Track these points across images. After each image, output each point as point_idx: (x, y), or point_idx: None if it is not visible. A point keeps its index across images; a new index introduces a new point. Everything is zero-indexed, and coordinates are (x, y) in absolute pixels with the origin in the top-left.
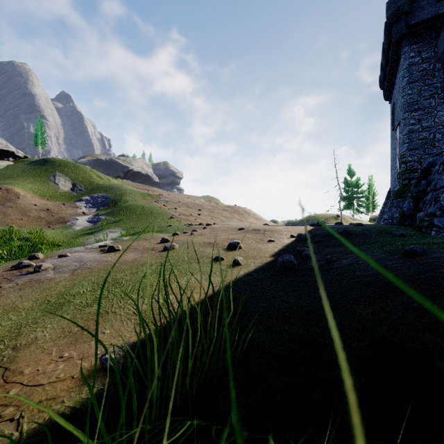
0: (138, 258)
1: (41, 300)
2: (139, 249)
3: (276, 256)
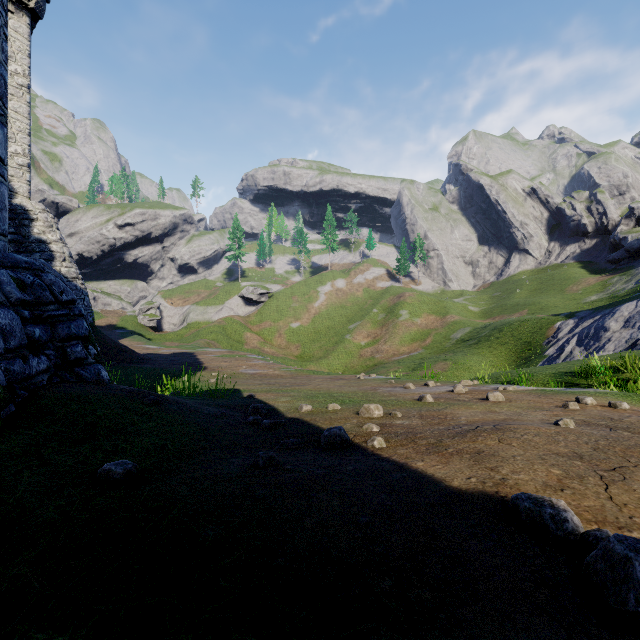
0: (399, 396)
1: (334, 392)
2: (450, 395)
3: (291, 418)
